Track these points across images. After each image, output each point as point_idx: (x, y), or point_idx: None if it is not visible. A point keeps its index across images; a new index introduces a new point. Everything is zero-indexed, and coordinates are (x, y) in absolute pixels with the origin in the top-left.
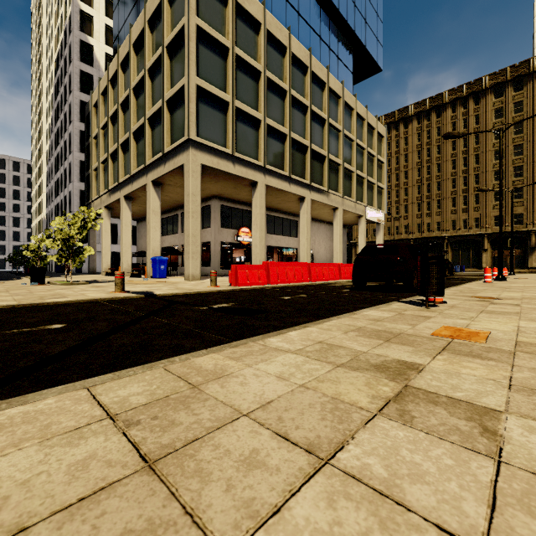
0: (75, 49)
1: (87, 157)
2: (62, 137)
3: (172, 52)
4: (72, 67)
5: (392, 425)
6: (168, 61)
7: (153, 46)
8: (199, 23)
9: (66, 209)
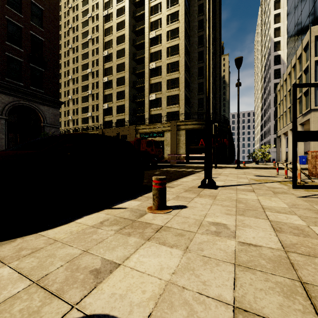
0: (272, 62)
1: (275, 112)
2: (266, 101)
3: (306, 72)
4: (270, 70)
5: (274, 170)
6: (304, 76)
7: (299, 68)
8: (316, 59)
9: (268, 133)
